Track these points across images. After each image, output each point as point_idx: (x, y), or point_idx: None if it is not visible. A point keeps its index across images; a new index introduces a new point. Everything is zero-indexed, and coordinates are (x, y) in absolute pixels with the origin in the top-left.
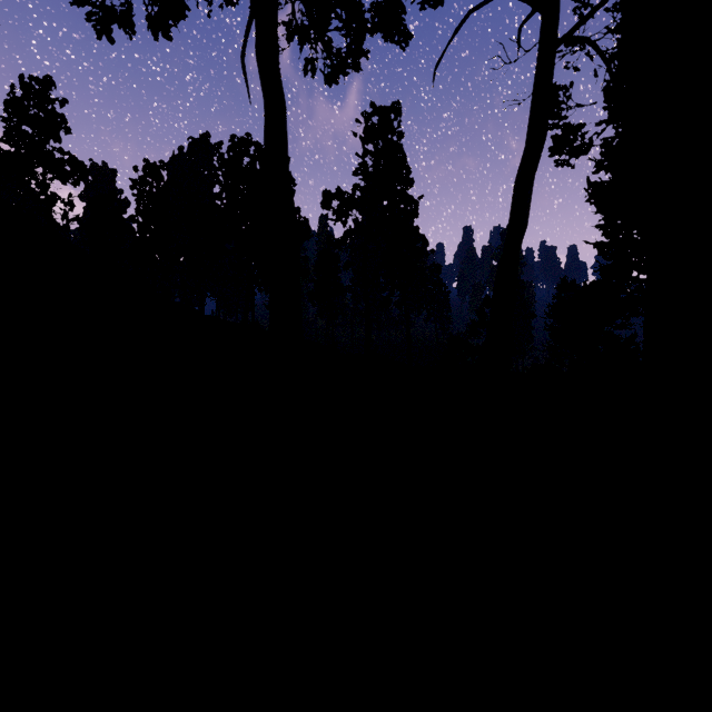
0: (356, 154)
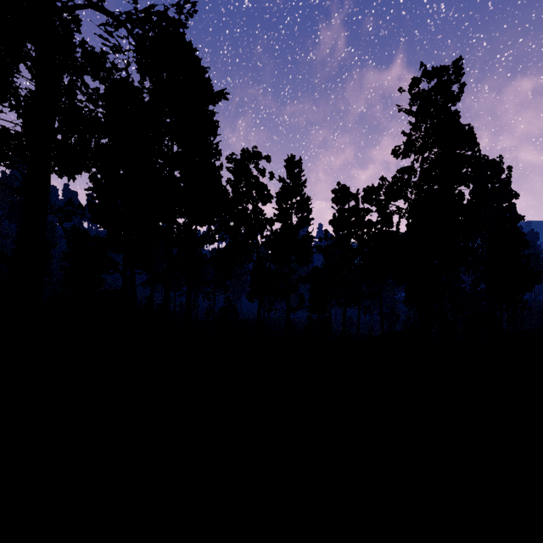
0: None
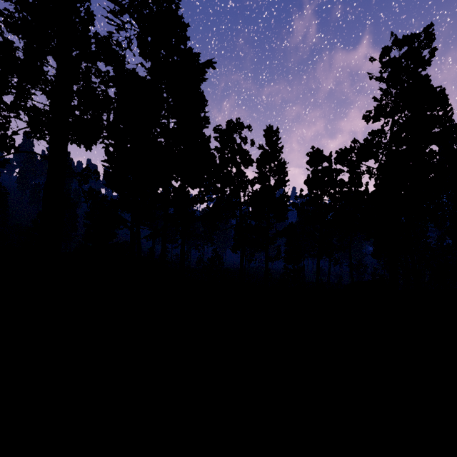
0: None
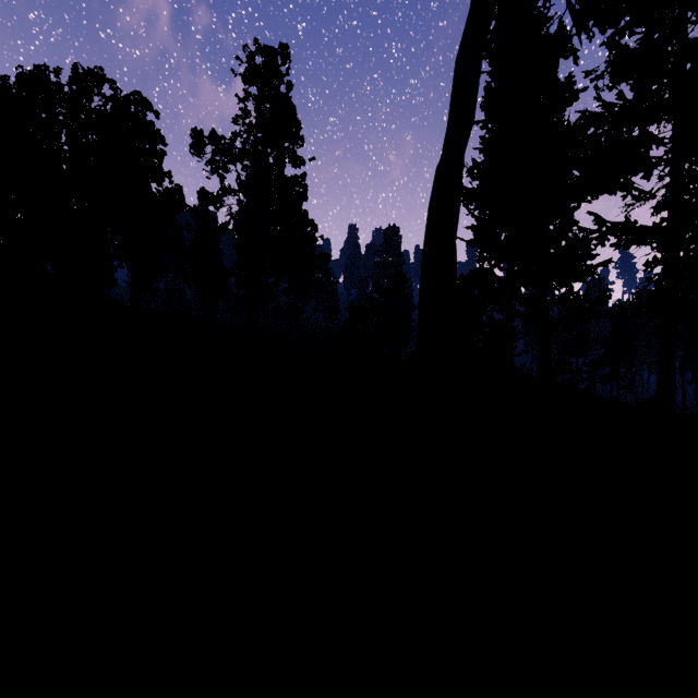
0: (236, 95)
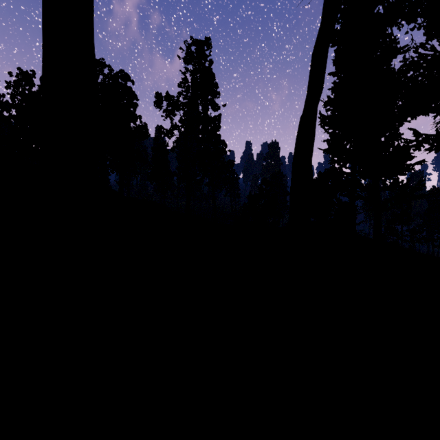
0: (180, 70)
